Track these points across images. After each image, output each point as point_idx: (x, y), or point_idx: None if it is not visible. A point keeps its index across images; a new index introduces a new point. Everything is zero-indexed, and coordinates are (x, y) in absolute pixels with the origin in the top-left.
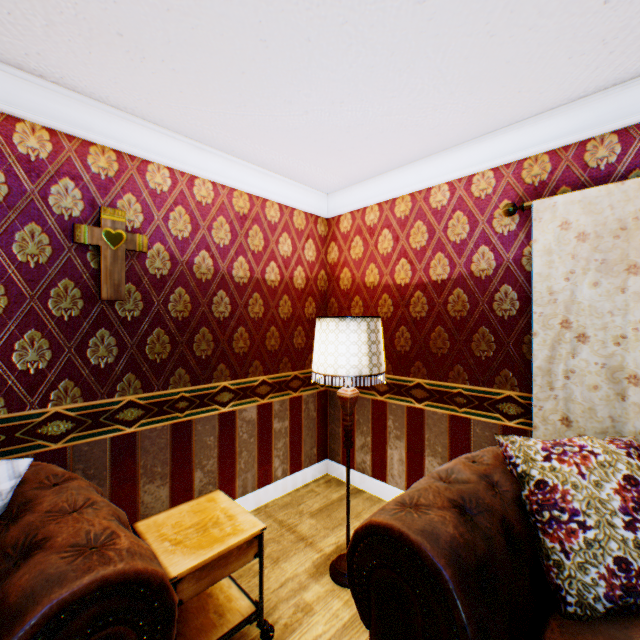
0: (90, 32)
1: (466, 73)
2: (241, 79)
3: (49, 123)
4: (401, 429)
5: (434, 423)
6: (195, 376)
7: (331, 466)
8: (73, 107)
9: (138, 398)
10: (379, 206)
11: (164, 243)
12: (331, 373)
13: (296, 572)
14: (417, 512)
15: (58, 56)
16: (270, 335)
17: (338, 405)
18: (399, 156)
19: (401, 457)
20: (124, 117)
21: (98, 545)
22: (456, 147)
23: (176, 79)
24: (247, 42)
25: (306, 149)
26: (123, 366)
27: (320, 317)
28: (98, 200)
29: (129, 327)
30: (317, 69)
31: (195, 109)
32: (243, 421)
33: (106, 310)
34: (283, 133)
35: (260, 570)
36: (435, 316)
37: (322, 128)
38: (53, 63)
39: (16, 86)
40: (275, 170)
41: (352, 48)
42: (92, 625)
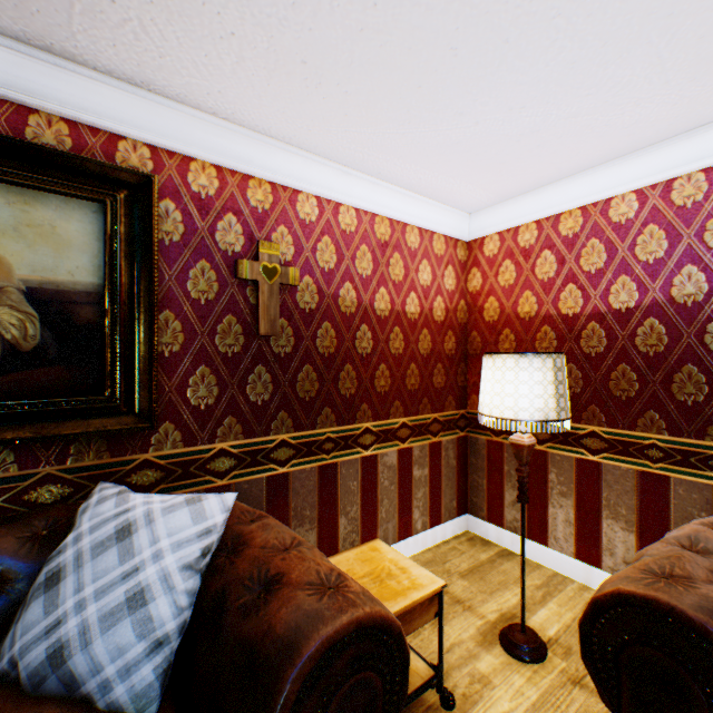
0: (275, 64)
1: (694, 55)
2: (414, 94)
3: (217, 160)
4: (567, 485)
5: (615, 480)
6: (339, 416)
7: (472, 522)
8: (237, 142)
9: (289, 437)
10: (537, 224)
11: (312, 276)
12: (509, 416)
13: (460, 638)
14: (679, 584)
15: (236, 92)
16: (410, 373)
17: (481, 453)
18: (572, 164)
19: (567, 517)
20: (281, 147)
21: (332, 586)
22: (651, 147)
23: (345, 102)
24: (435, 53)
25: (461, 164)
26: (276, 404)
27: (492, 353)
28: (255, 234)
29: (281, 364)
30: (505, 73)
31: (354, 132)
32: (384, 466)
33: (262, 346)
34: (441, 149)
35: (440, 631)
36: (616, 352)
37: (488, 139)
38: (229, 99)
39: (192, 126)
40: (418, 191)
41: (555, 44)
42: (349, 667)
